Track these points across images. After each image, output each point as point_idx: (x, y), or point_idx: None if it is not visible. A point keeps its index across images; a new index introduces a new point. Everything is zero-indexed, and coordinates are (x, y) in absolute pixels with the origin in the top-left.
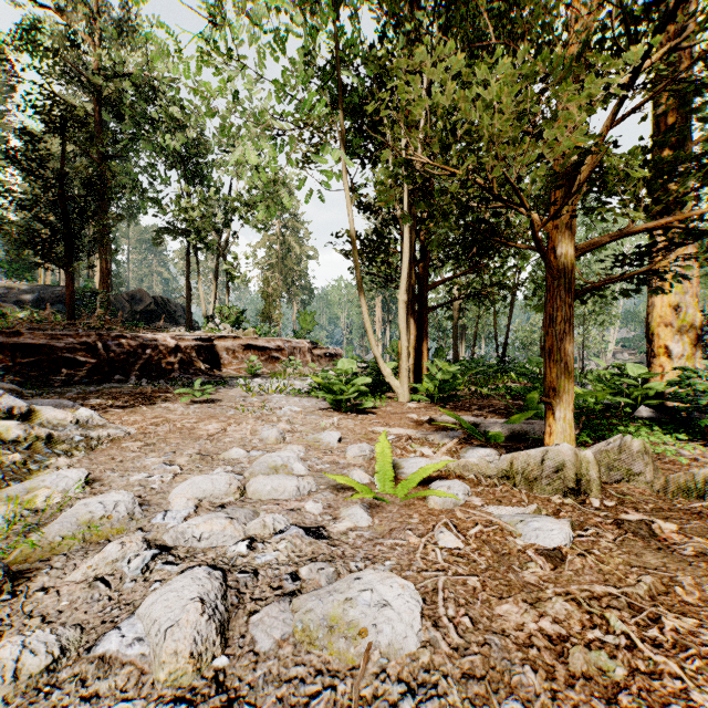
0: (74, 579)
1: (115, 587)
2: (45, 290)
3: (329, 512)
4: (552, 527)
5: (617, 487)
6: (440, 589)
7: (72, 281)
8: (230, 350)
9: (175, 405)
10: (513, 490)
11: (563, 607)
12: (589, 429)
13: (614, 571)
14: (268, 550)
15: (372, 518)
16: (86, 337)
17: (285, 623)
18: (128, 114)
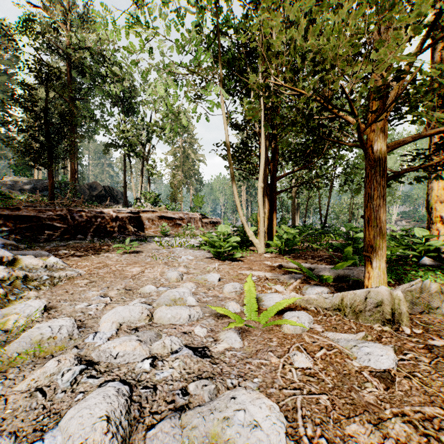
0: (21, 389)
1: (49, 397)
2: (38, 182)
3: (211, 335)
4: (380, 352)
5: (419, 317)
6: (299, 407)
7: (52, 176)
8: (150, 219)
9: (113, 255)
10: (344, 319)
11: (402, 429)
12: (391, 273)
13: (437, 393)
14: (165, 367)
15: (242, 340)
16: (60, 211)
17: (175, 438)
18: (88, 72)
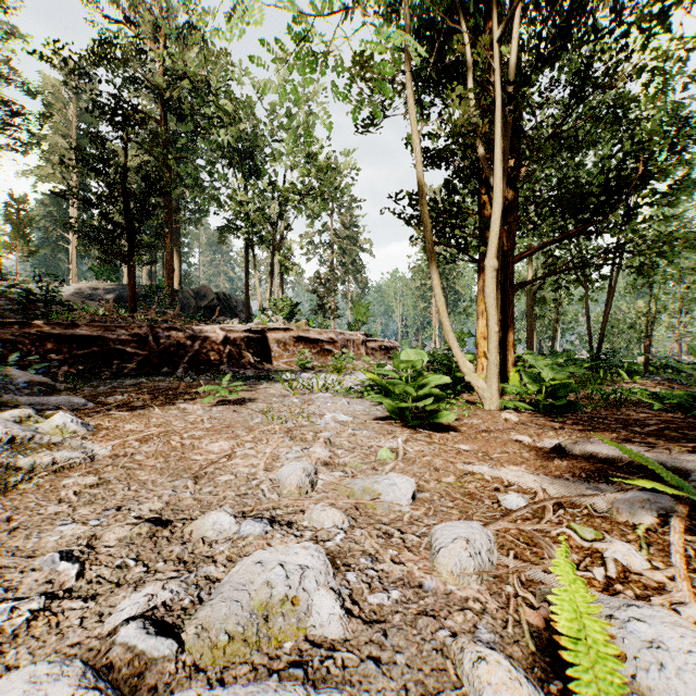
0: None
1: None
2: (124, 289)
3: None
4: None
5: None
6: None
7: (134, 275)
8: (281, 342)
9: (194, 407)
10: None
11: None
12: None
13: None
14: None
15: None
16: (138, 329)
17: None
18: (190, 115)
